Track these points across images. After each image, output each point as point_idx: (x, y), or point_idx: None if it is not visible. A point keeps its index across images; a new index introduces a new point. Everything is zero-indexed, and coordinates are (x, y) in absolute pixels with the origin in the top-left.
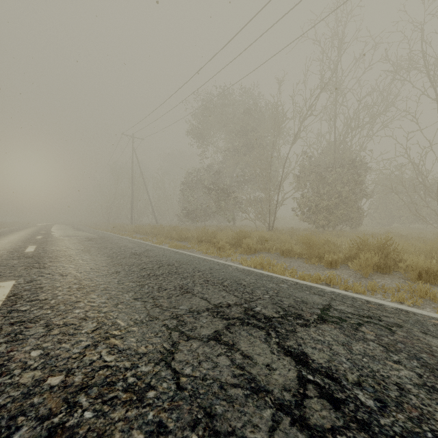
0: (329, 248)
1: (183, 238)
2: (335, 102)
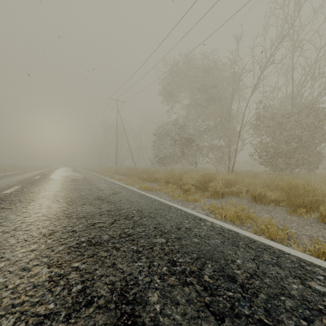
0: (315, 196)
1: (153, 179)
2: (293, 54)
